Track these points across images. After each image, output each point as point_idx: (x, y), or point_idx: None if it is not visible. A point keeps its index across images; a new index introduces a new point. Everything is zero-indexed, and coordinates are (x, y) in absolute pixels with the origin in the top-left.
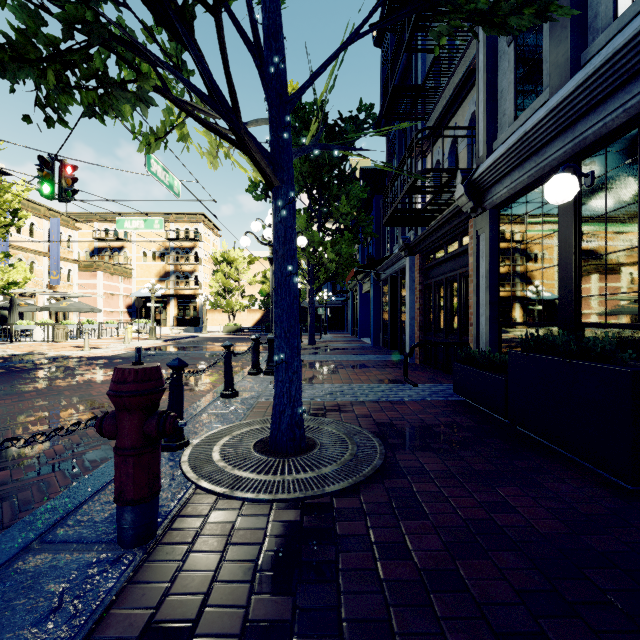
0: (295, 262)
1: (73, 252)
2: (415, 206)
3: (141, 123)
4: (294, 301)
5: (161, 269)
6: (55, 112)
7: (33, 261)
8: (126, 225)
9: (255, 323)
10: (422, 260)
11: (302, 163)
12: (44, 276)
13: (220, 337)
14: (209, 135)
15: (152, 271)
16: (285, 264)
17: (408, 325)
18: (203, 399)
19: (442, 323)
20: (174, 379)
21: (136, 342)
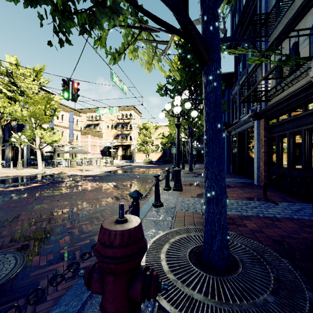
0: (222, 121)
1: (78, 126)
2: (261, 89)
3: (110, 47)
4: (222, 151)
5: (115, 133)
6: (64, 35)
7: (63, 131)
8: (100, 112)
9: (158, 158)
10: (266, 122)
11: (186, 73)
12: (67, 137)
13: (142, 165)
14: (148, 49)
15: (111, 134)
16: (215, 123)
17: (255, 162)
18: (143, 207)
19: (284, 161)
20: (134, 205)
21: (105, 168)
